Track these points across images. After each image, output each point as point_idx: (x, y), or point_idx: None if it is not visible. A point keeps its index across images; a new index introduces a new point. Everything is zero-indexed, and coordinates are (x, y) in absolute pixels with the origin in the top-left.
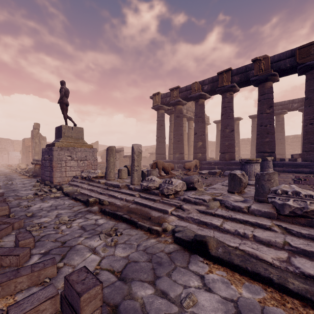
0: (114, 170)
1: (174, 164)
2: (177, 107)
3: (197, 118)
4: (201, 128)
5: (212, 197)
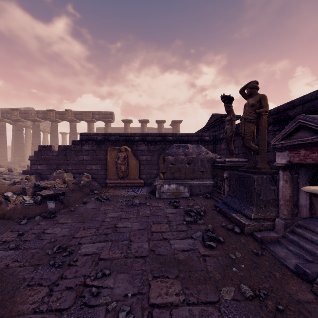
0: None
1: (15, 164)
2: (18, 123)
3: (34, 134)
4: (37, 140)
5: (16, 172)
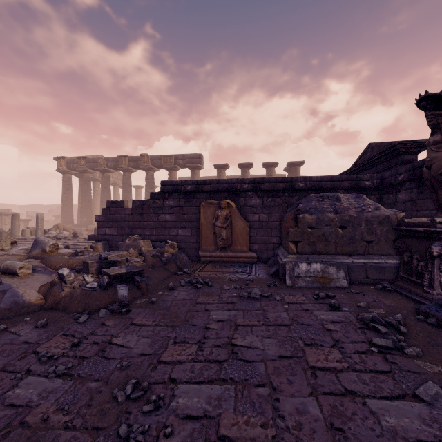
0: (19, 230)
1: (81, 227)
2: (85, 175)
3: (103, 188)
4: (106, 197)
5: (82, 238)
